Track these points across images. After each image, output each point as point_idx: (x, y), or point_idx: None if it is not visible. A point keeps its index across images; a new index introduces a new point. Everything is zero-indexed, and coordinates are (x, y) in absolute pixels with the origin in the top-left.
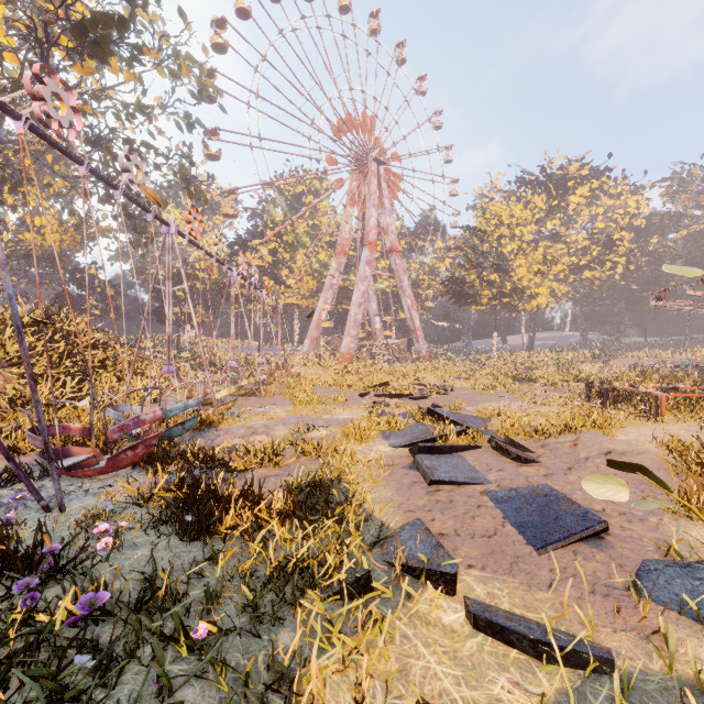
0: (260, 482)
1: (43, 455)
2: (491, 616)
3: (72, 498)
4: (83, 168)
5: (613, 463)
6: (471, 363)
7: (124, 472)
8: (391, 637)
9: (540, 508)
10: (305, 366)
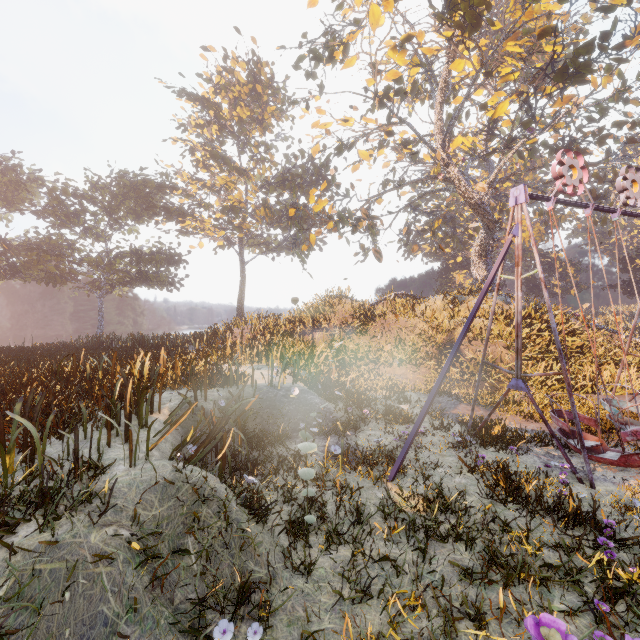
0: None
1: (560, 432)
2: None
3: (594, 478)
4: (587, 210)
5: None
6: None
7: (632, 469)
8: None
9: None
10: None
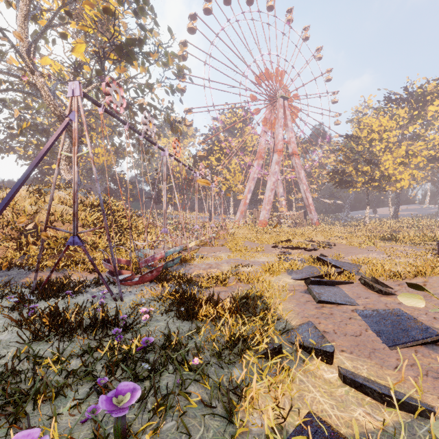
0: (218, 293)
1: (109, 273)
2: (354, 377)
3: (124, 295)
4: (126, 126)
5: (410, 285)
6: (349, 227)
7: (146, 284)
8: (293, 380)
9: (393, 323)
10: (237, 229)
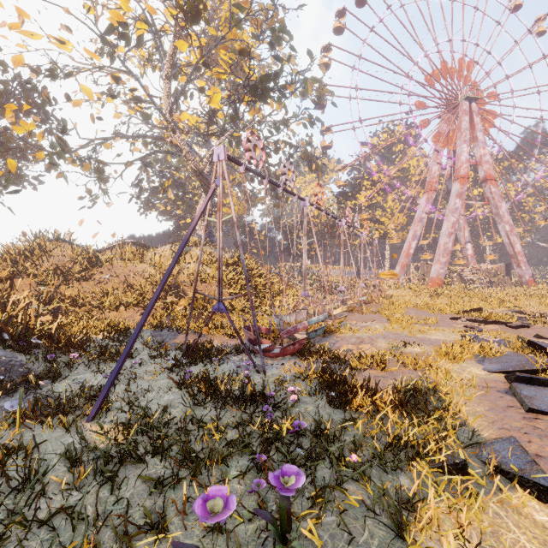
0: (375, 380)
1: (249, 342)
2: None
3: (266, 368)
4: (265, 181)
5: None
6: None
7: (287, 357)
8: (484, 510)
9: None
10: (396, 289)
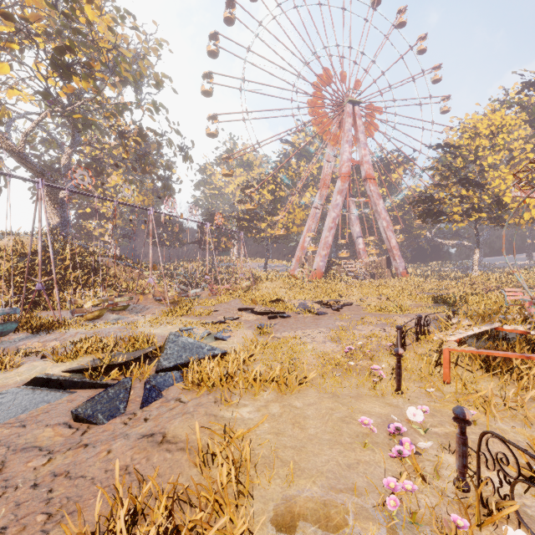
0: None
1: None
2: None
3: None
4: None
5: None
6: (446, 280)
7: None
8: None
9: None
10: (270, 281)
